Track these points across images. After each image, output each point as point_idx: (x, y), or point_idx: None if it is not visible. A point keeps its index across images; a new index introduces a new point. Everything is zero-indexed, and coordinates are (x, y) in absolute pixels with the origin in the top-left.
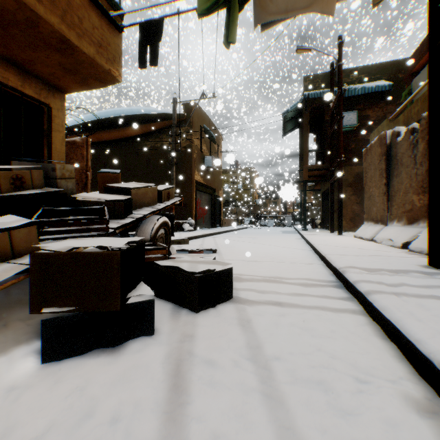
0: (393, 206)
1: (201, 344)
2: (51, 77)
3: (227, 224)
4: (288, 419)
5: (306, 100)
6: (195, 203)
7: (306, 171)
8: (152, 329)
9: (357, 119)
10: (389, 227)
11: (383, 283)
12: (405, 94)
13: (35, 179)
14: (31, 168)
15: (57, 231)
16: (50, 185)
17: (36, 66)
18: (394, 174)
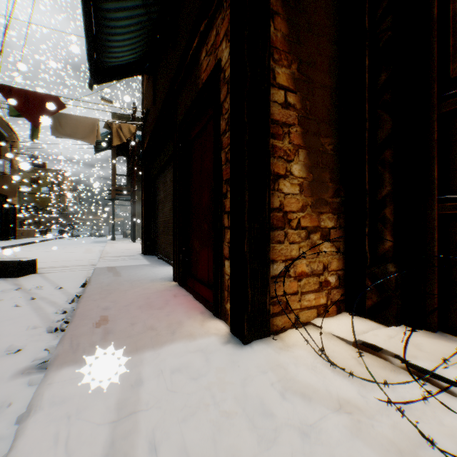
0: None
1: (24, 280)
2: None
3: (26, 235)
4: (54, 282)
5: None
6: None
7: (115, 191)
8: None
9: None
10: None
11: (110, 259)
12: None
13: None
14: None
15: None
16: None
17: None
18: None
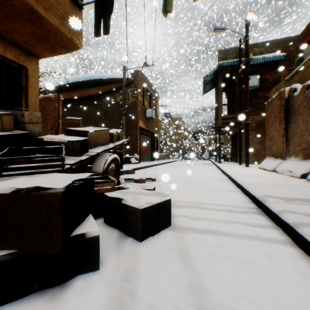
0: (291, 145)
1: (143, 283)
2: (26, 44)
3: (162, 158)
4: None
5: (221, 67)
6: (139, 143)
7: (221, 119)
8: (96, 264)
9: (258, 81)
10: (287, 161)
11: (305, 214)
12: (298, 61)
13: (5, 123)
14: (5, 115)
15: (17, 168)
16: (20, 129)
17: (14, 35)
18: (292, 121)
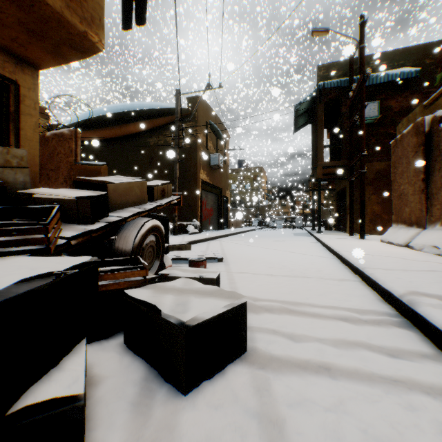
0: (435, 206)
1: None
2: (15, 44)
3: (234, 226)
4: None
5: (321, 91)
6: (200, 203)
7: (321, 168)
8: None
9: (378, 110)
10: (429, 231)
11: None
12: None
13: None
14: None
15: None
16: None
17: None
18: (436, 168)
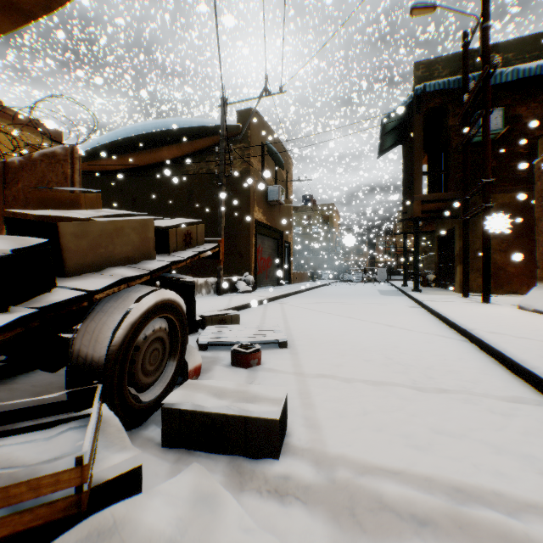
0: None
1: None
2: None
3: (299, 280)
4: None
5: (419, 97)
6: (255, 251)
7: (419, 203)
8: None
9: (502, 121)
10: None
11: None
12: None
13: None
14: None
15: None
16: None
17: None
18: None
